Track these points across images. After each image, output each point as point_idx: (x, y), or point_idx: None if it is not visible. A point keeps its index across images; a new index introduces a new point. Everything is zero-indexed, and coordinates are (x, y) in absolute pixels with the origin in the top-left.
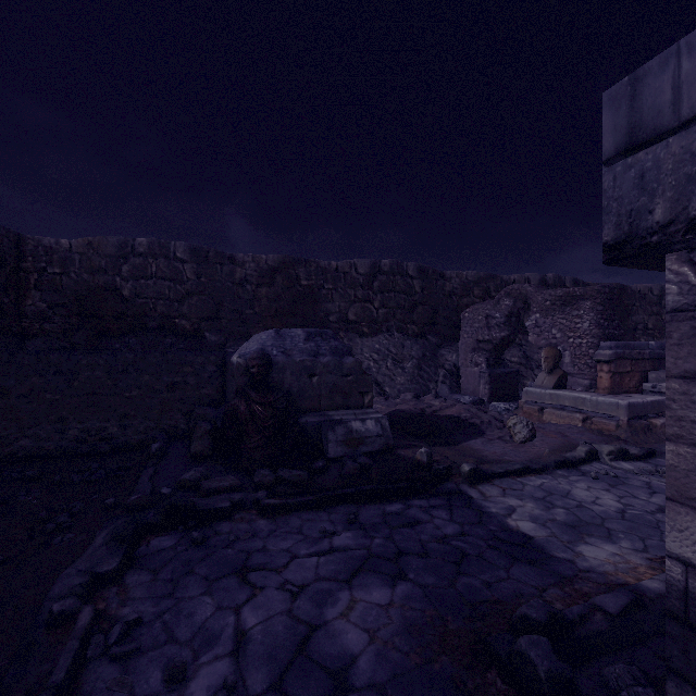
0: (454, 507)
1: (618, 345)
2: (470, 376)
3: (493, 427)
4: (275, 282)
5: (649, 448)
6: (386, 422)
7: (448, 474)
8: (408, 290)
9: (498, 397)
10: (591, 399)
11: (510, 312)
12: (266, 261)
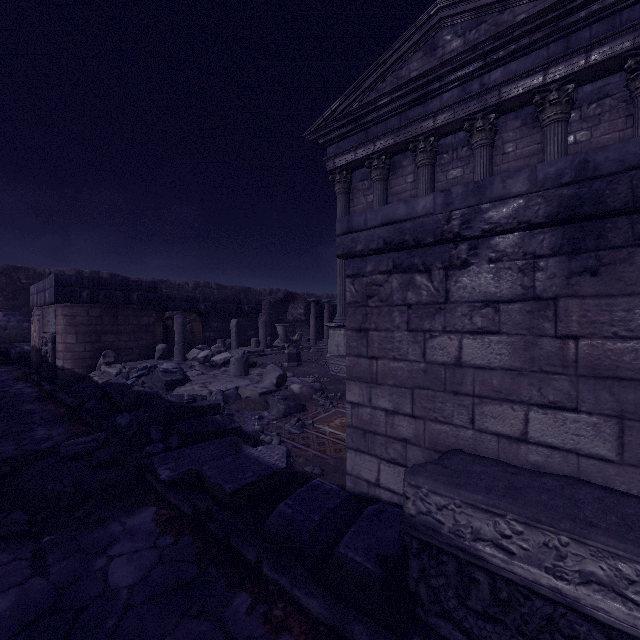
0: None
1: None
2: None
3: None
4: (1, 280)
5: None
6: None
7: None
8: None
9: None
10: None
11: None
12: None
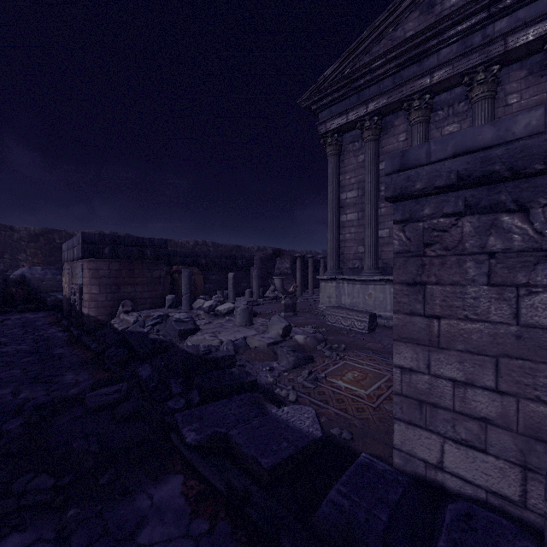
0: None
1: None
2: None
3: None
4: (40, 240)
5: None
6: None
7: None
8: None
9: None
10: None
11: None
12: (34, 230)
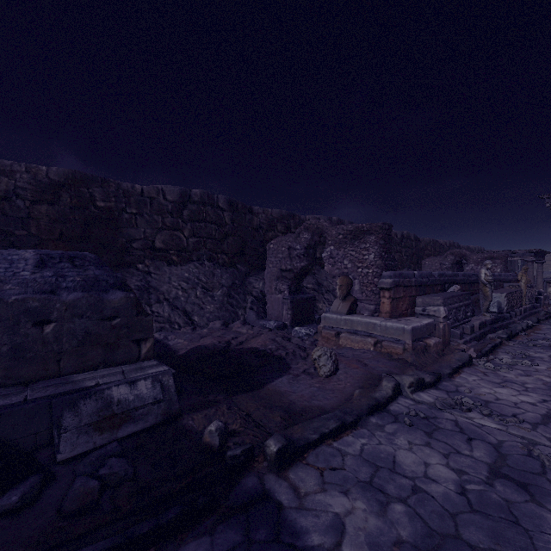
0: (254, 549)
1: (395, 274)
2: (275, 302)
3: (297, 358)
4: (61, 199)
5: (436, 373)
6: (170, 379)
7: (249, 459)
8: (219, 221)
9: (299, 321)
10: (380, 324)
11: (309, 245)
12: (48, 174)
